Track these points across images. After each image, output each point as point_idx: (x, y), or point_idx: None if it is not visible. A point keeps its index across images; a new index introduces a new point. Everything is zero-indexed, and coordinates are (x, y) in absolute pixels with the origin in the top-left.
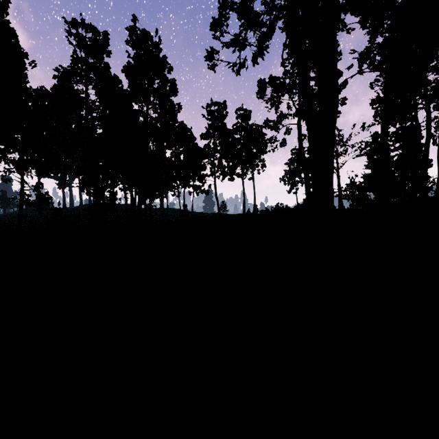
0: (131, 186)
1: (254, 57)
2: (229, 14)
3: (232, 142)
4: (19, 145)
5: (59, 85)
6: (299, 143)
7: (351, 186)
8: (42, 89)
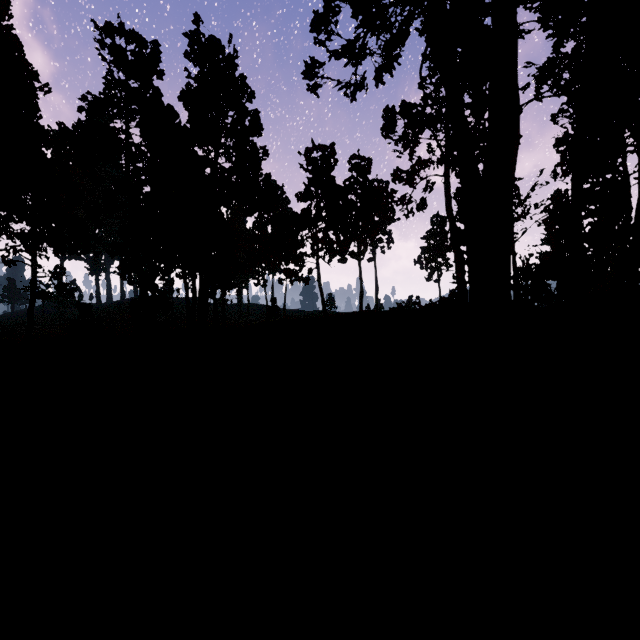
0: (193, 272)
1: (377, 73)
2: (339, 7)
3: (343, 205)
4: (28, 210)
5: (85, 120)
6: (446, 205)
7: (523, 271)
8: (60, 127)
